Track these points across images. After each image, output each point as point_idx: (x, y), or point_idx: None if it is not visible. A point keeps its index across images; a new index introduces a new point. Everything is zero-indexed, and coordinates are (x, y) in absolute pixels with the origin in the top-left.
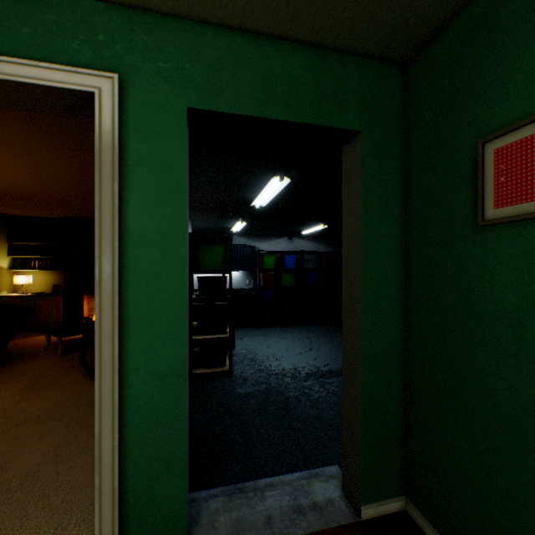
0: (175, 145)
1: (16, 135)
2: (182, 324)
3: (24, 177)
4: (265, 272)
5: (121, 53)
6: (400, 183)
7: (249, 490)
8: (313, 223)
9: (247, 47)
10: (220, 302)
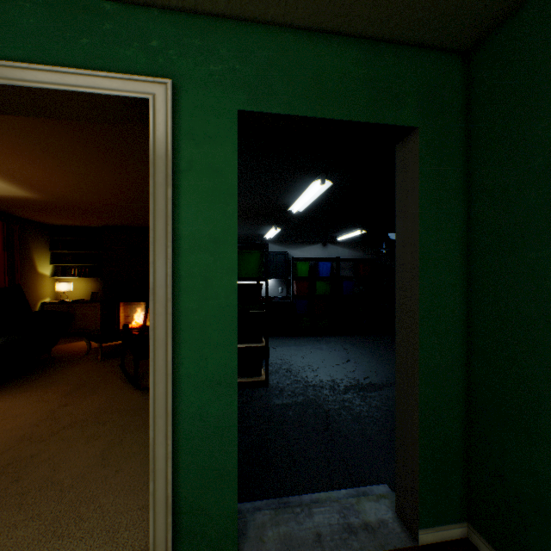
0: (225, 149)
1: (64, 146)
2: (233, 332)
3: (68, 187)
4: (298, 280)
5: (174, 58)
6: (462, 182)
7: (294, 505)
8: (350, 228)
9: (297, 44)
10: (255, 310)
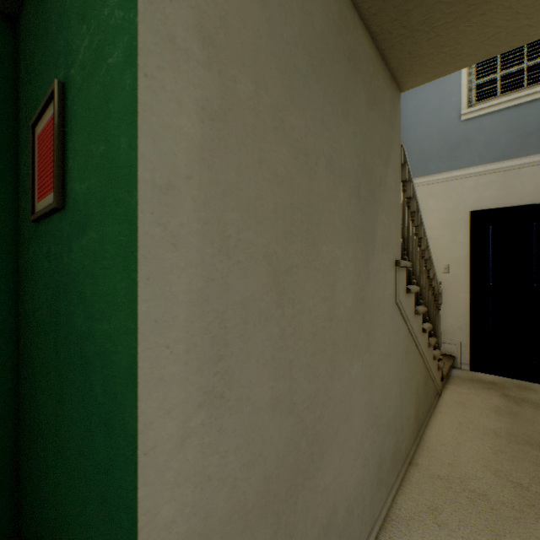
0: None
1: None
2: None
3: None
4: None
5: None
6: (10, 165)
7: None
8: None
9: None
10: None
